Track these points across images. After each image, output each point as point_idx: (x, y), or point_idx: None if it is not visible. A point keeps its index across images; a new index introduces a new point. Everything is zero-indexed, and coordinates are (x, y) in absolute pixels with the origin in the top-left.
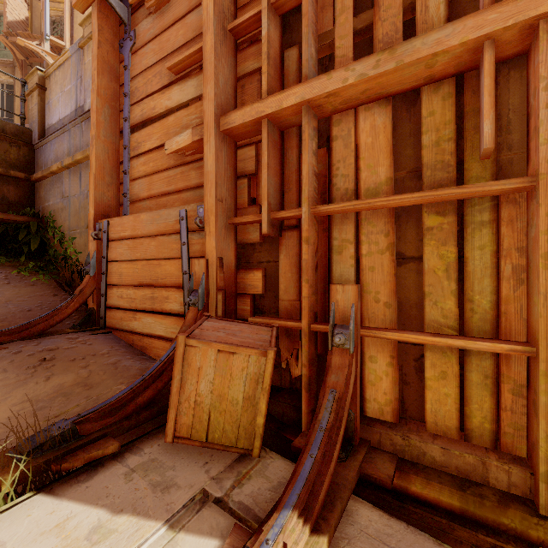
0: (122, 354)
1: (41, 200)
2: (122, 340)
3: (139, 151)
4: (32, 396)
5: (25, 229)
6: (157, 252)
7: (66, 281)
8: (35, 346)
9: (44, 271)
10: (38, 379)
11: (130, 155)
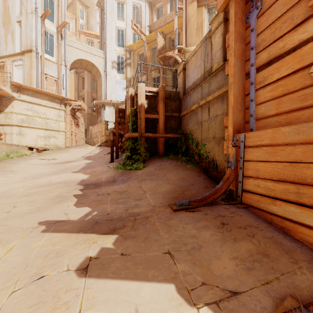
0: (273, 231)
1: (184, 125)
2: (259, 216)
3: (266, 83)
4: (236, 254)
5: (179, 140)
6: (305, 157)
7: (203, 168)
8: (215, 212)
9: (190, 162)
10: (232, 241)
11: (256, 88)
